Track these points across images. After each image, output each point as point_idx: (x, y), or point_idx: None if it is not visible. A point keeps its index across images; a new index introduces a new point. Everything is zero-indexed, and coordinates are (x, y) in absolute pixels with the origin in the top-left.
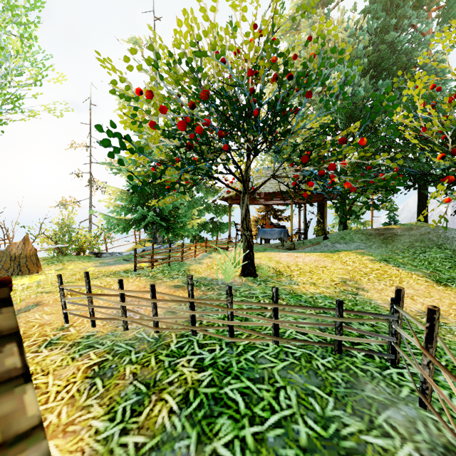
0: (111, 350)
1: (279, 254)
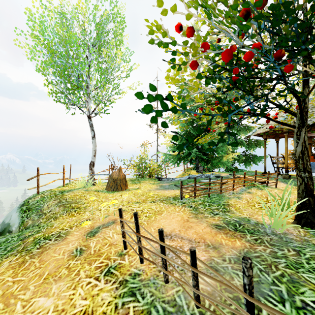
0: (148, 313)
1: None
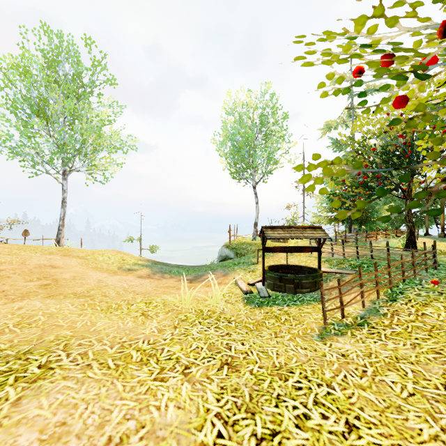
0: (328, 259)
1: None
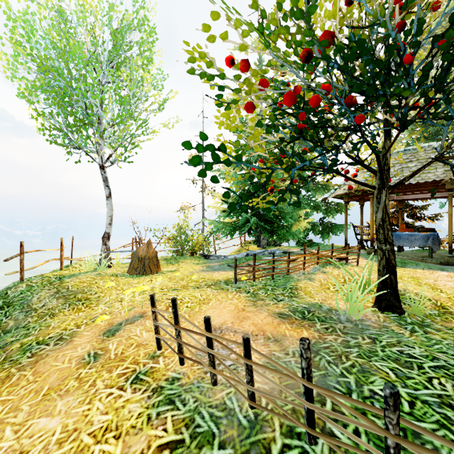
0: (191, 420)
1: (432, 272)
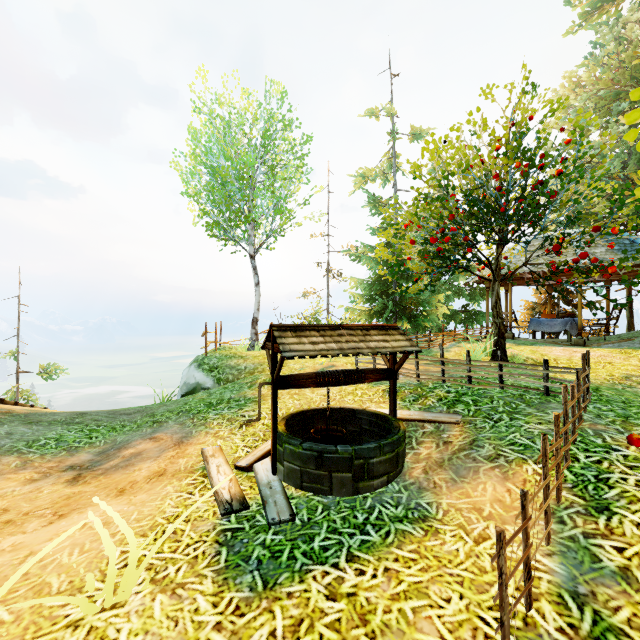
0: None
1: (551, 348)
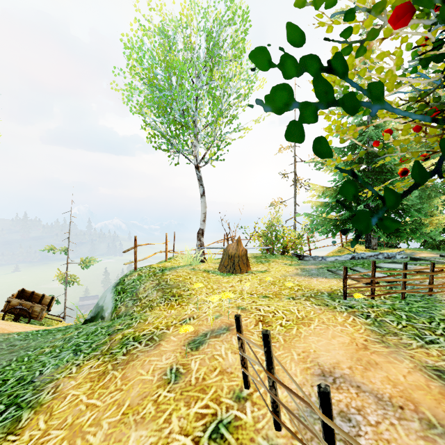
0: None
1: None
